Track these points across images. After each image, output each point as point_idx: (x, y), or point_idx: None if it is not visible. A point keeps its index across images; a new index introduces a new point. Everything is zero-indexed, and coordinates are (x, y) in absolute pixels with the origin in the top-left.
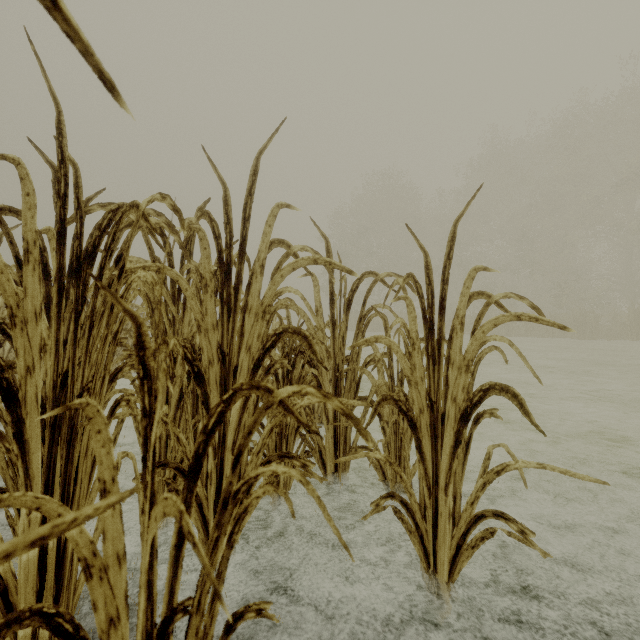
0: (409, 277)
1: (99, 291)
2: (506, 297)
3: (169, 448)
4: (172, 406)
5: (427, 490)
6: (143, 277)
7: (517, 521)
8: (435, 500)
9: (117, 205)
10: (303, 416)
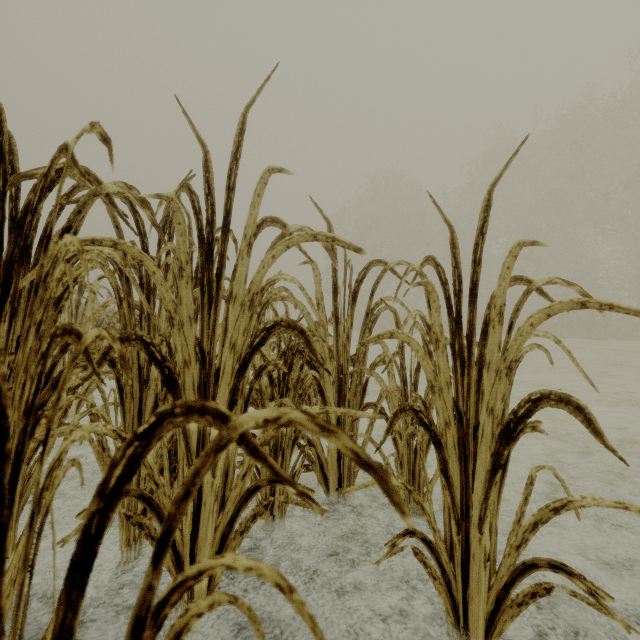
0: (428, 260)
1: (22, 267)
2: (551, 283)
3: None
4: (147, 414)
5: (455, 524)
6: (69, 243)
7: (585, 578)
8: (465, 537)
9: (63, 164)
10: None
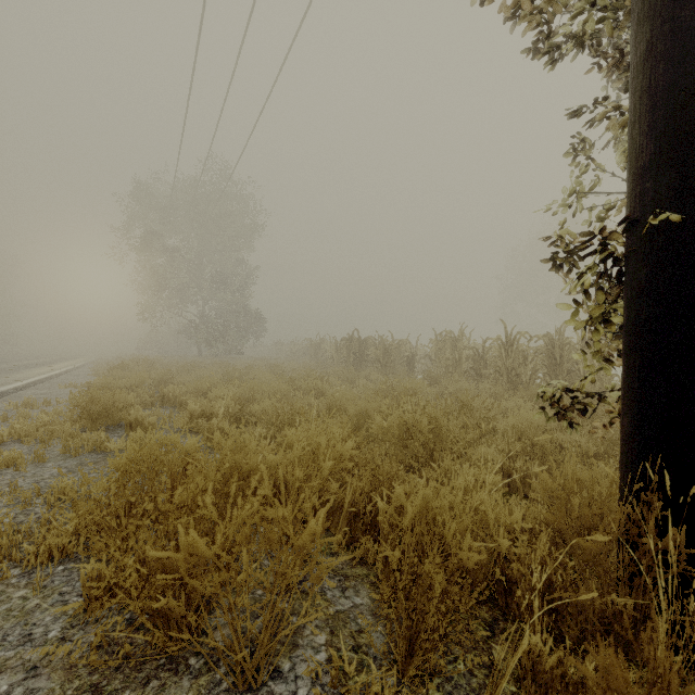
0: None
1: None
2: None
3: None
4: None
5: None
6: None
7: None
8: None
9: None
10: None
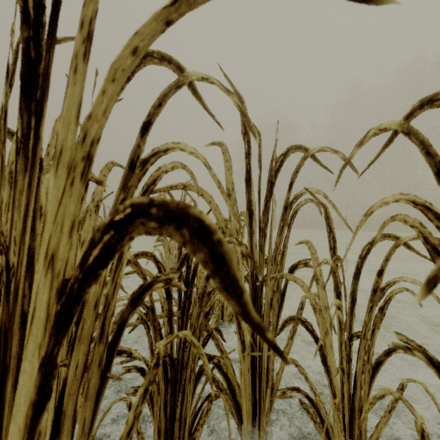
0: (433, 100)
1: None
2: None
3: None
4: None
5: None
6: None
7: None
8: None
9: None
10: (206, 370)
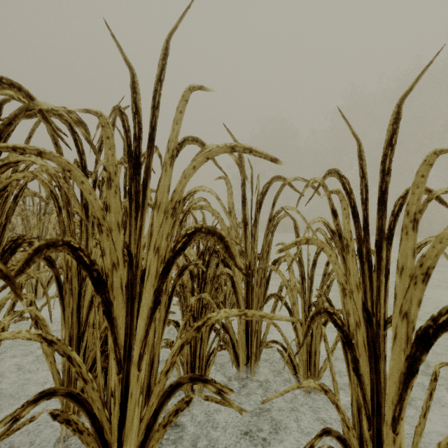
0: (331, 173)
1: None
2: None
3: (81, 349)
4: (85, 307)
5: (366, 420)
6: None
7: None
8: (377, 433)
9: None
10: None
